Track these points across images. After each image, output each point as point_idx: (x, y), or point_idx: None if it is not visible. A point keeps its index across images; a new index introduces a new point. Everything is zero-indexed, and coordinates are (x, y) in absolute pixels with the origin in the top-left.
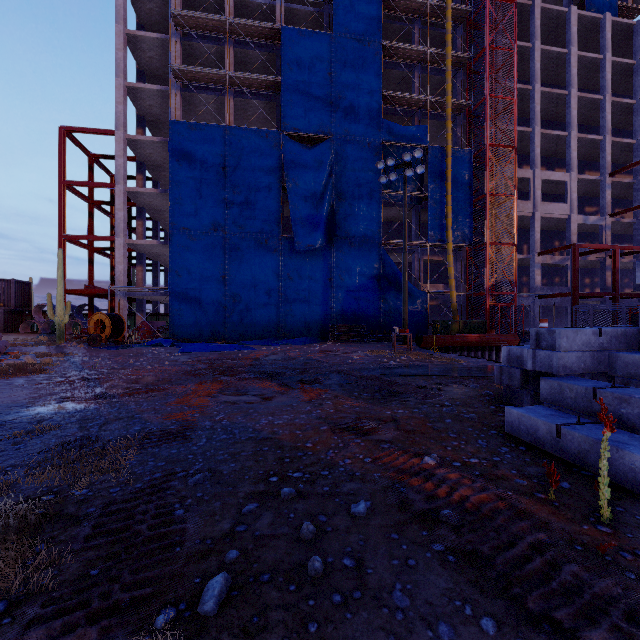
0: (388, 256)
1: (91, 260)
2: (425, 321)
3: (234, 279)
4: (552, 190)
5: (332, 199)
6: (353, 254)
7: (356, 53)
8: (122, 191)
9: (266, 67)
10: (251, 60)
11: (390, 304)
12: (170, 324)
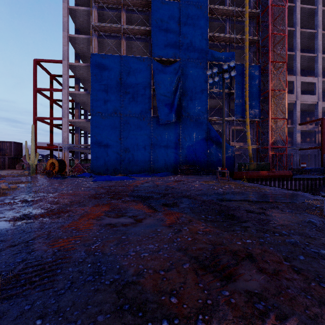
0: (212, 126)
1: (51, 131)
2: (233, 163)
3: (125, 140)
4: (305, 88)
5: (180, 95)
6: (192, 125)
7: (193, 12)
8: (66, 93)
9: (143, 24)
10: (135, 20)
11: (213, 153)
12: (91, 165)
